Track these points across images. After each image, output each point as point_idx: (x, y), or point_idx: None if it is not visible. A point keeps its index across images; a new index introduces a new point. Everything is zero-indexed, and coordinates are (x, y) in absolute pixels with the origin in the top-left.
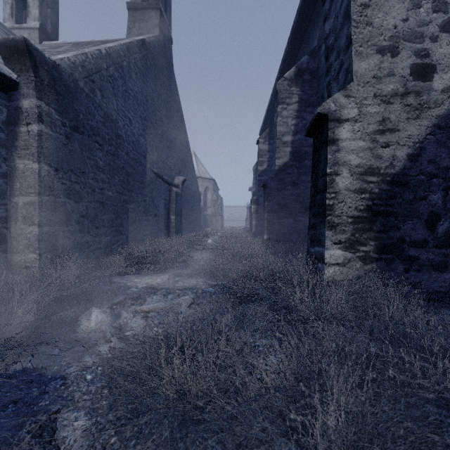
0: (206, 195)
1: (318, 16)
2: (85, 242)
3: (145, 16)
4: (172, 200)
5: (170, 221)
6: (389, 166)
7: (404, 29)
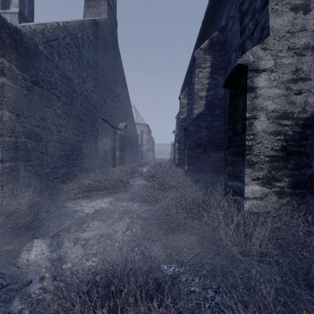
0: (142, 136)
1: (226, 2)
2: (44, 173)
3: (97, 4)
4: (117, 139)
5: (115, 155)
6: (301, 111)
7: None
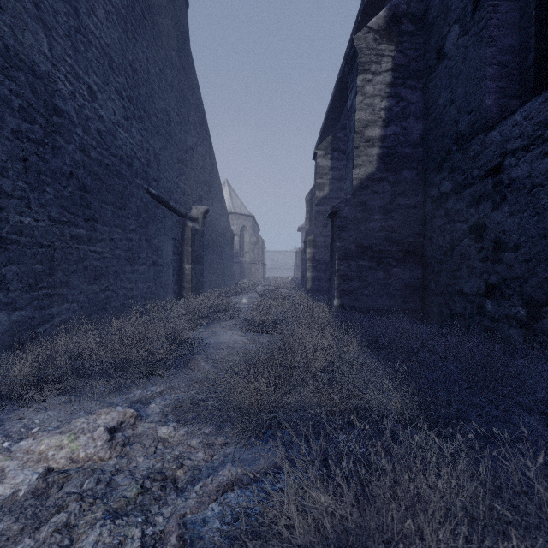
0: (243, 236)
1: None
2: None
3: None
4: (187, 240)
5: (183, 273)
6: None
7: None
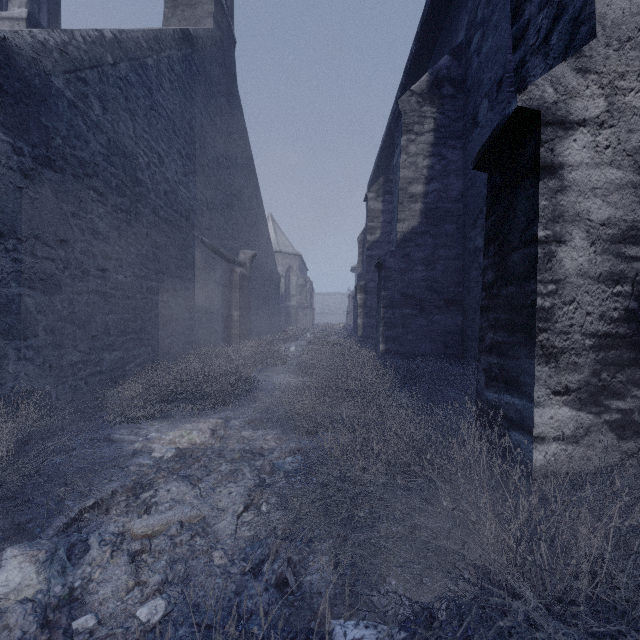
0: (289, 277)
1: None
2: (67, 364)
3: None
4: (235, 286)
5: (232, 319)
6: None
7: None
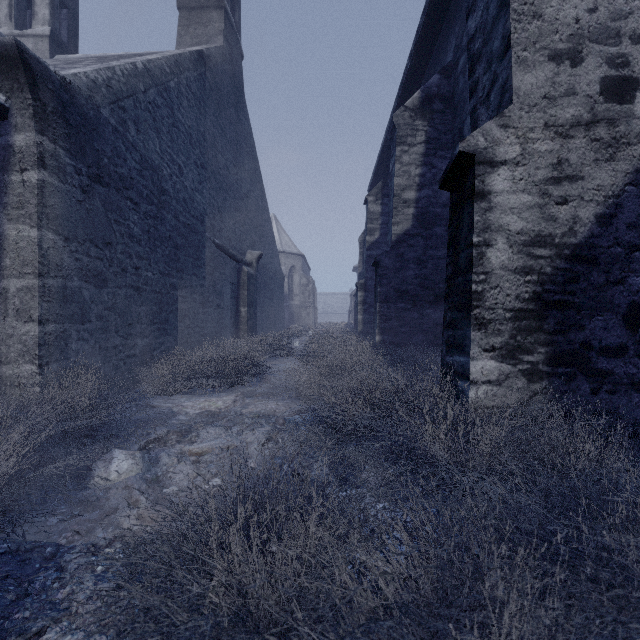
0: (292, 277)
1: (455, 17)
2: (111, 346)
3: (204, 18)
4: (243, 284)
5: (240, 315)
6: (567, 232)
7: (591, 25)
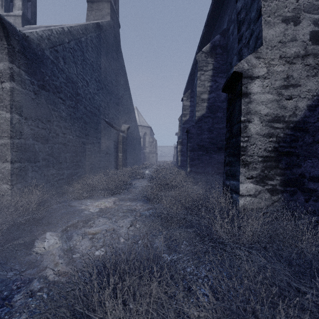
0: (145, 138)
1: (227, 5)
2: (50, 174)
3: (100, 7)
4: (120, 141)
5: (118, 157)
6: (292, 115)
7: (304, 3)
